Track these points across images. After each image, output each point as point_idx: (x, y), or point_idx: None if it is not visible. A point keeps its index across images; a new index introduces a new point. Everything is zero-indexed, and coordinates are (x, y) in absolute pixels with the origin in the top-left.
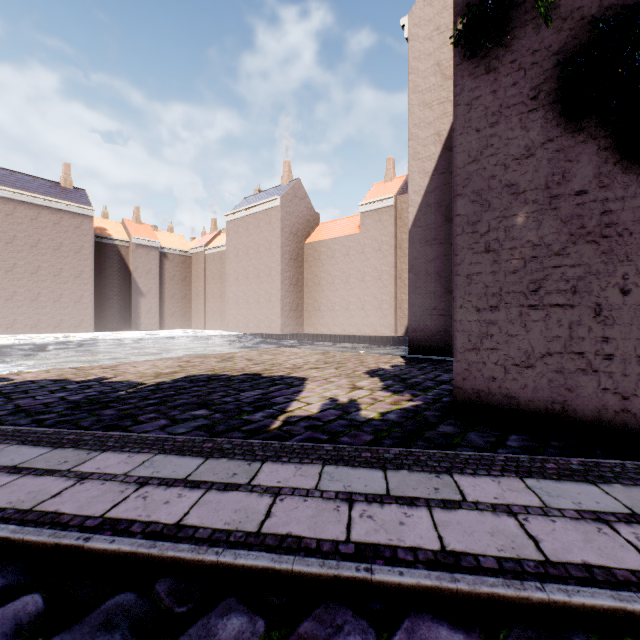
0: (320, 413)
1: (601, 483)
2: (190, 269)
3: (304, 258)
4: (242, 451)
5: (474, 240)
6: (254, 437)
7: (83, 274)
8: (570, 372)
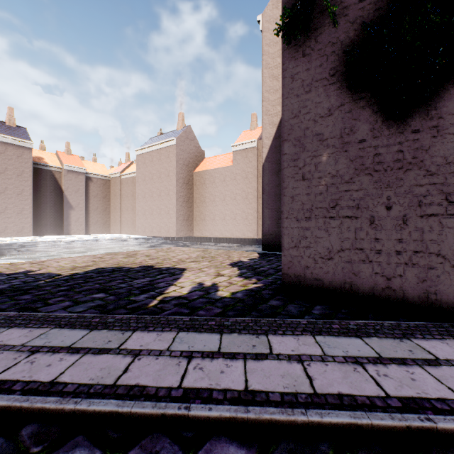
0: (188, 294)
1: (365, 337)
2: (109, 189)
3: (193, 182)
4: (120, 324)
5: (295, 171)
6: (134, 313)
7: (24, 192)
8: (355, 262)
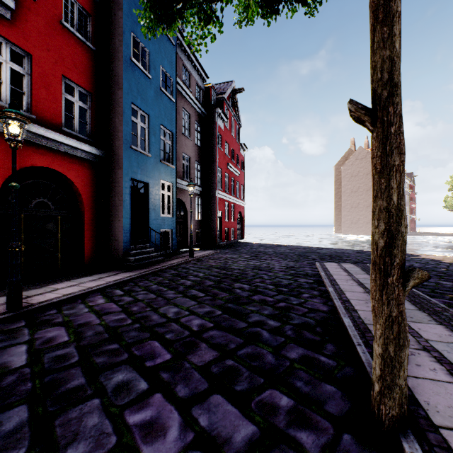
0: None
1: None
2: None
3: None
4: None
5: None
6: (427, 292)
7: None
8: None
